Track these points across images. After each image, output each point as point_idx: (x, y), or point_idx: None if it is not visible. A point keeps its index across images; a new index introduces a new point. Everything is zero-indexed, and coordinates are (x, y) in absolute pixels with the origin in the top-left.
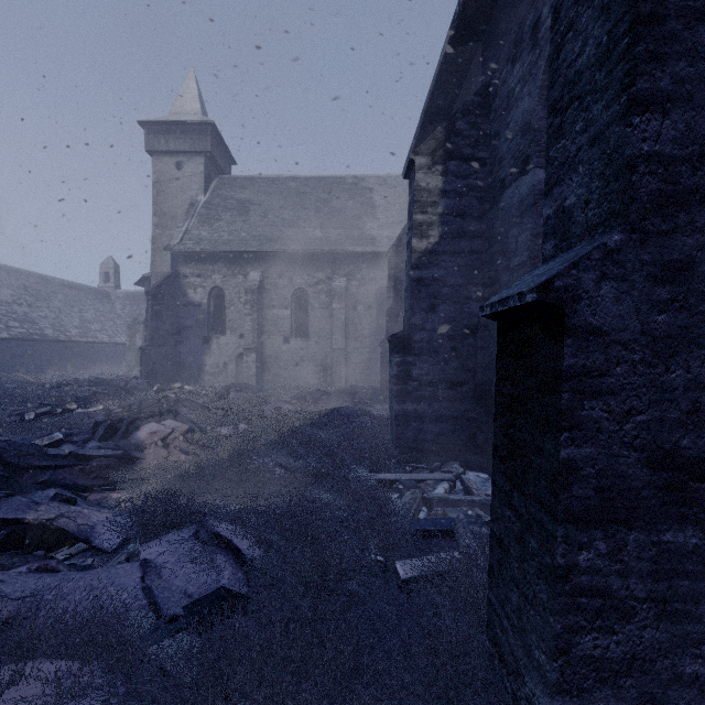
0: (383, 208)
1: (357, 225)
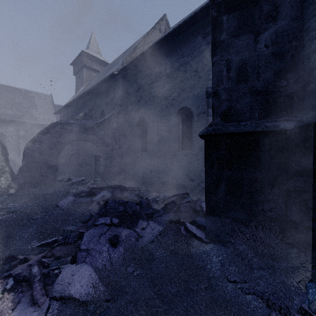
0: (40, 107)
1: (29, 111)
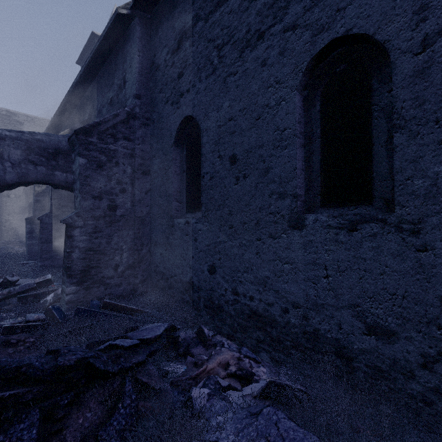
0: None
1: None
